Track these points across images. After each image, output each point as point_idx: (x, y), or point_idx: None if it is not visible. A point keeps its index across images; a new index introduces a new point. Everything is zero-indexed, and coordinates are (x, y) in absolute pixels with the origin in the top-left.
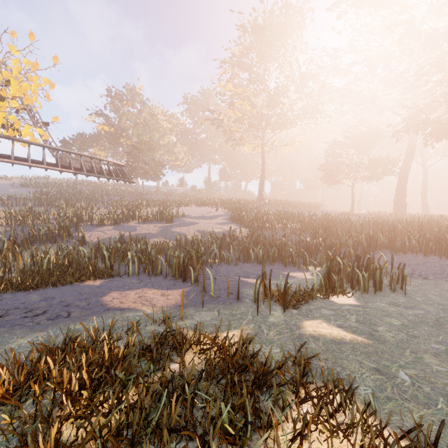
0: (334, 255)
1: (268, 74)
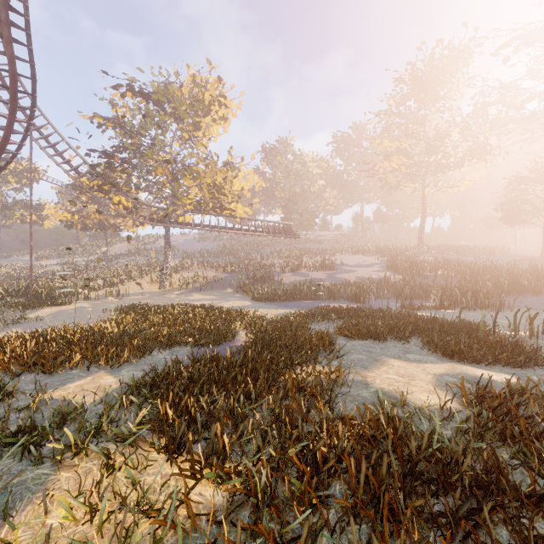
0: (460, 292)
1: (427, 119)
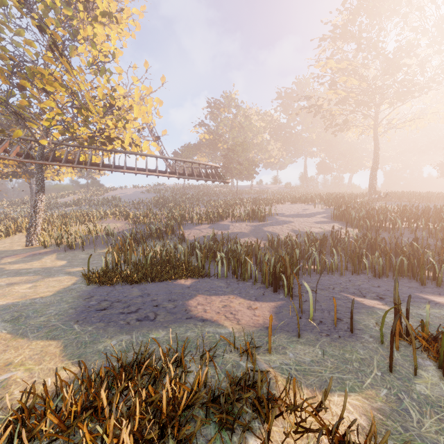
0: None
1: (384, 35)
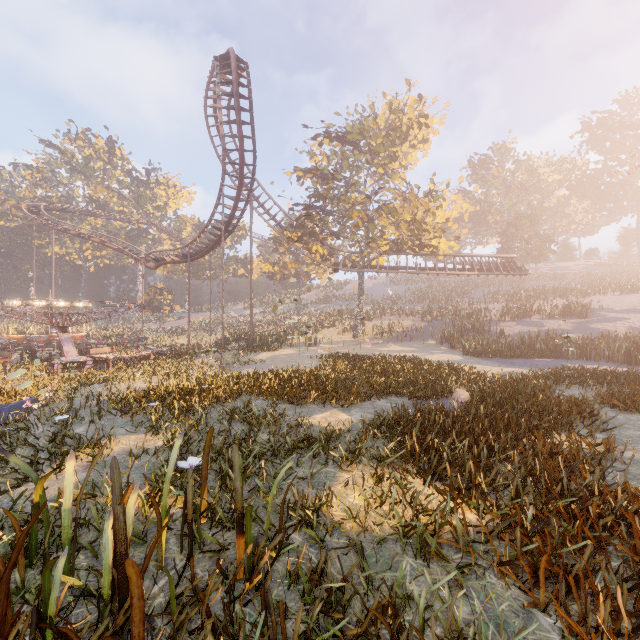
0: None
1: None
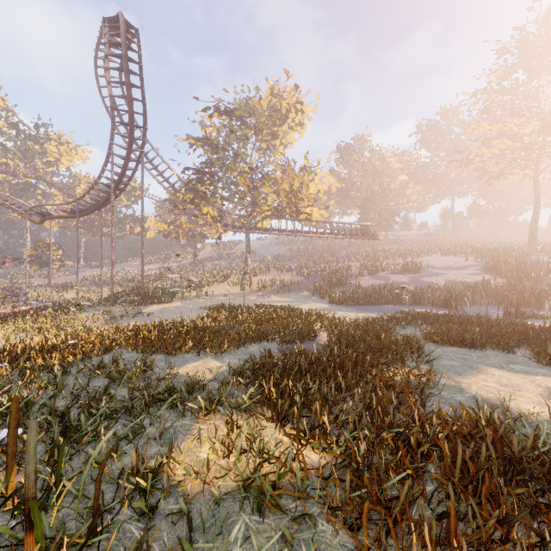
0: None
1: (542, 91)
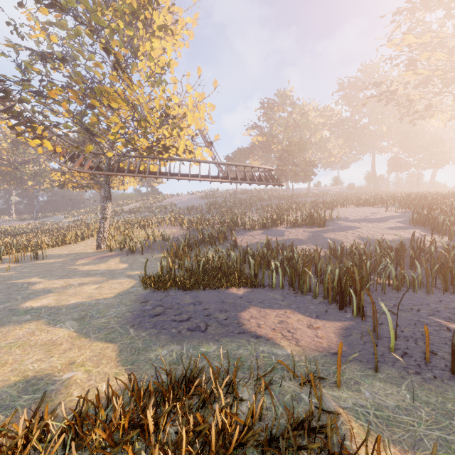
0: None
1: None
